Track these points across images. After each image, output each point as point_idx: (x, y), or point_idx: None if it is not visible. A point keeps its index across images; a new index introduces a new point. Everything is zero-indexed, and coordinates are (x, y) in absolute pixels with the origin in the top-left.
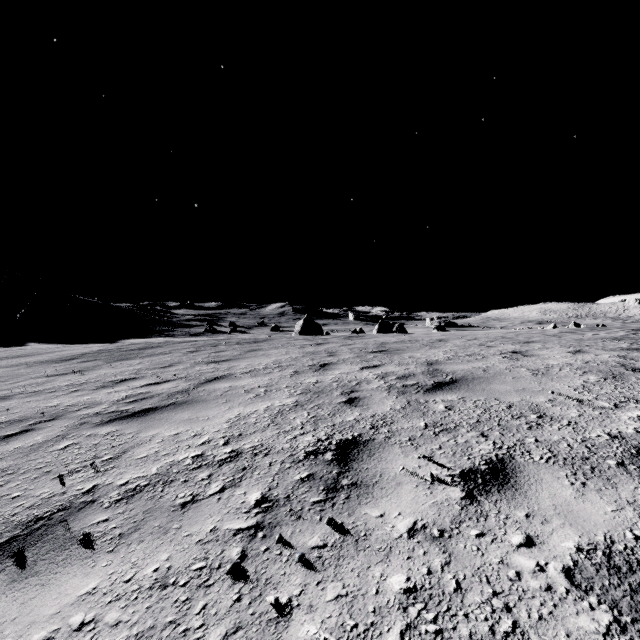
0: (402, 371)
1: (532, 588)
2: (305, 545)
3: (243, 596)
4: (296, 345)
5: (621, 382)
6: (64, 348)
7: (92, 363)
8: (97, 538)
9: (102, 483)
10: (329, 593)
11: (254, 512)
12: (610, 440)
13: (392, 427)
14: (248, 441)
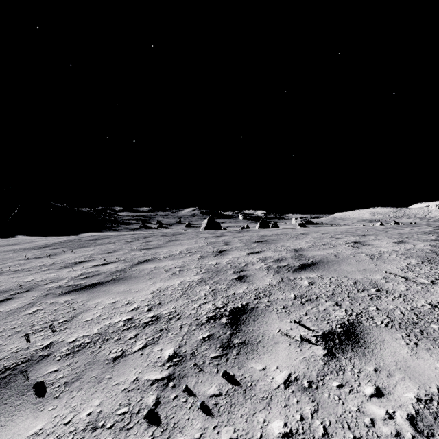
0: (277, 256)
1: (384, 434)
2: (205, 394)
3: (155, 438)
4: (202, 237)
5: (434, 264)
6: (41, 239)
7: (60, 250)
8: (48, 386)
9: (57, 340)
10: (223, 436)
11: (167, 365)
12: (432, 309)
13: (270, 298)
14: (165, 308)
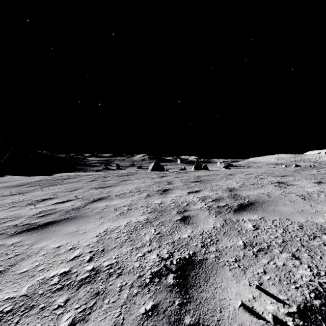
0: (214, 195)
1: None
2: None
3: None
4: (149, 177)
5: None
6: (22, 178)
7: (33, 188)
8: None
9: None
10: None
11: None
12: None
13: (218, 245)
14: (107, 258)
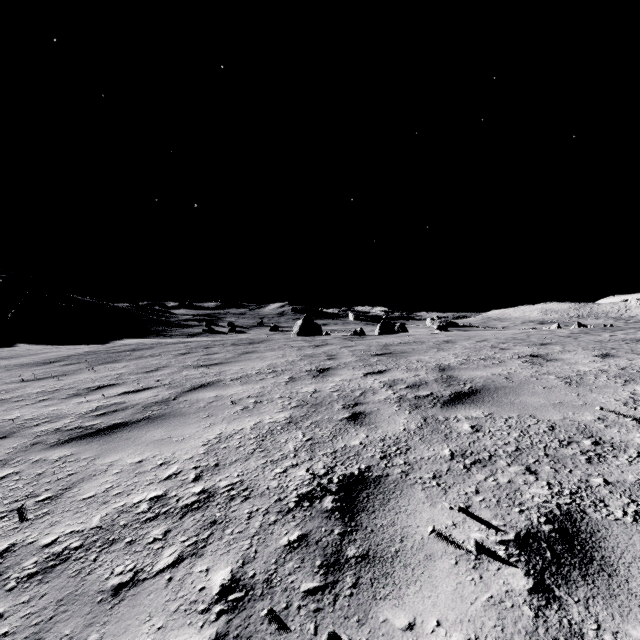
0: (412, 378)
1: None
2: None
3: None
4: (294, 347)
5: None
6: (51, 349)
7: (74, 366)
8: None
9: (22, 541)
10: None
11: (215, 611)
12: None
13: (409, 456)
14: (225, 475)
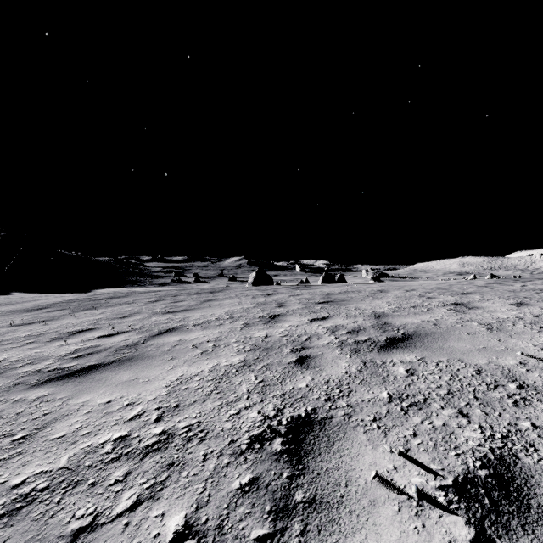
0: (351, 324)
1: None
2: None
3: None
4: (248, 295)
5: None
6: (40, 297)
7: (59, 312)
8: None
9: None
10: None
11: None
12: None
13: (351, 399)
14: (184, 416)
